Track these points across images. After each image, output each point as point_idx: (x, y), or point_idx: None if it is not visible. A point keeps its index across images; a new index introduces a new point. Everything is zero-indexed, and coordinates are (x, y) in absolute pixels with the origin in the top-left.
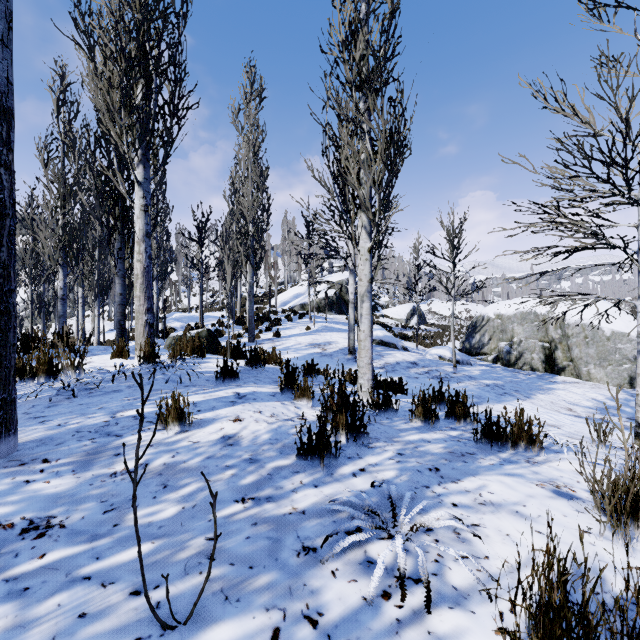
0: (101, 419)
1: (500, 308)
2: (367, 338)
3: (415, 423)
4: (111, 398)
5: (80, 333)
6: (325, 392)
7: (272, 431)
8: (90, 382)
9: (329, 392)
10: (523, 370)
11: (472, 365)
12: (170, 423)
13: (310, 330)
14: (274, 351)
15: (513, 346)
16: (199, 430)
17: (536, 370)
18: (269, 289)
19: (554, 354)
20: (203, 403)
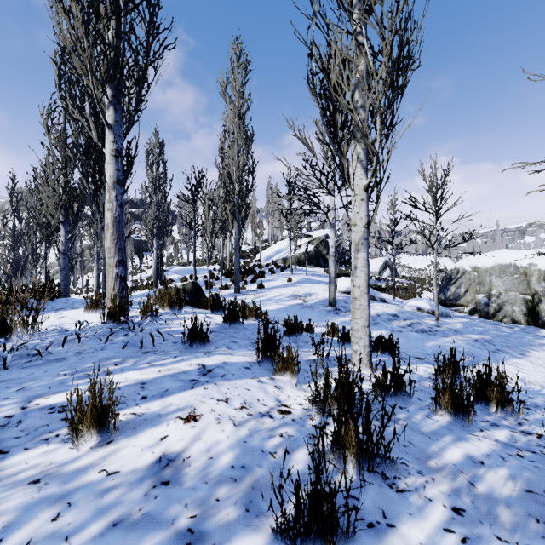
0: (5, 411)
1: (476, 261)
2: (363, 295)
3: (440, 416)
4: (45, 371)
5: (95, 284)
6: (311, 358)
7: (238, 445)
8: (31, 347)
9: (316, 358)
10: (503, 322)
11: (451, 317)
12: (82, 432)
13: (291, 282)
14: (255, 305)
15: (491, 298)
16: (128, 441)
17: (518, 323)
18: (254, 245)
19: (538, 307)
20: (154, 383)
